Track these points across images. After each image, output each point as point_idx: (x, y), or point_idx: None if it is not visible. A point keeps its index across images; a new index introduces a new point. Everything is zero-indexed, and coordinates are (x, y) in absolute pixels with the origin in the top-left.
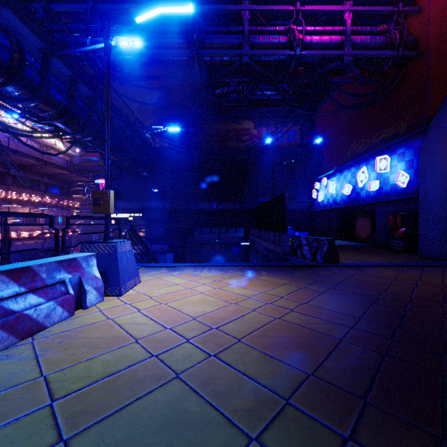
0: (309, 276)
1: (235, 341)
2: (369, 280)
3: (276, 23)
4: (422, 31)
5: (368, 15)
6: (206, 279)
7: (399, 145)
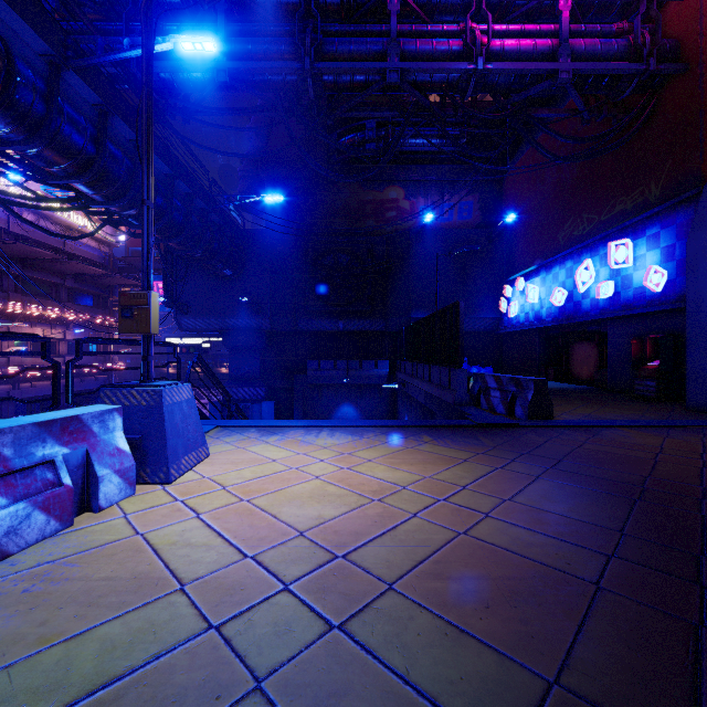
0: (507, 444)
1: (381, 590)
2: (616, 452)
3: (443, 19)
4: (690, 30)
5: (597, 4)
6: (325, 449)
7: (650, 222)
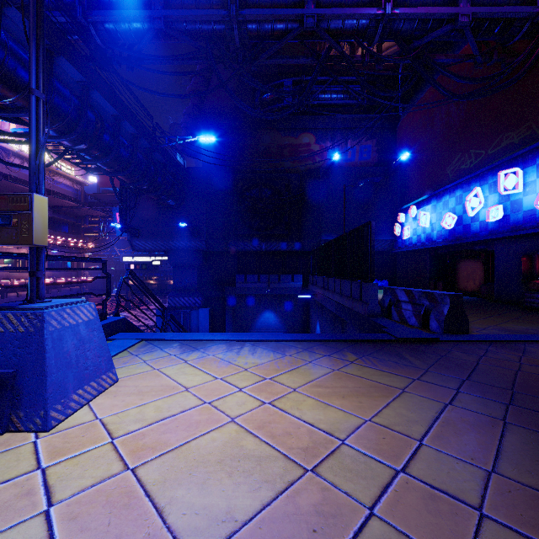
0: (439, 365)
1: None
2: None
3: None
4: None
5: None
6: (246, 372)
7: None
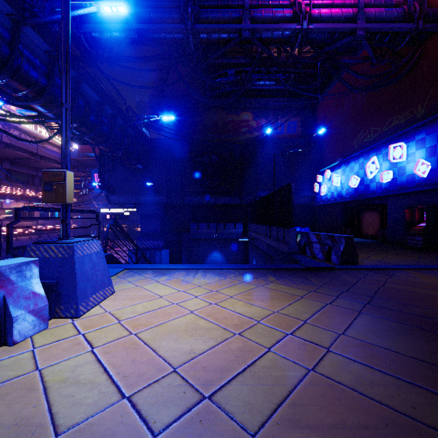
0: (330, 283)
1: None
2: (411, 290)
3: None
4: None
5: None
6: (199, 287)
7: (418, 130)
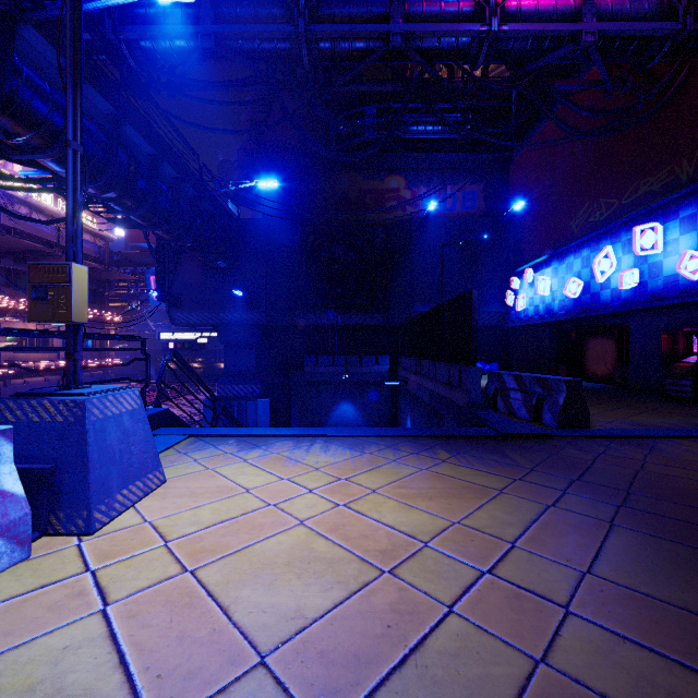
0: (547, 464)
1: None
2: (694, 478)
3: None
4: None
5: None
6: (317, 472)
7: (685, 202)
